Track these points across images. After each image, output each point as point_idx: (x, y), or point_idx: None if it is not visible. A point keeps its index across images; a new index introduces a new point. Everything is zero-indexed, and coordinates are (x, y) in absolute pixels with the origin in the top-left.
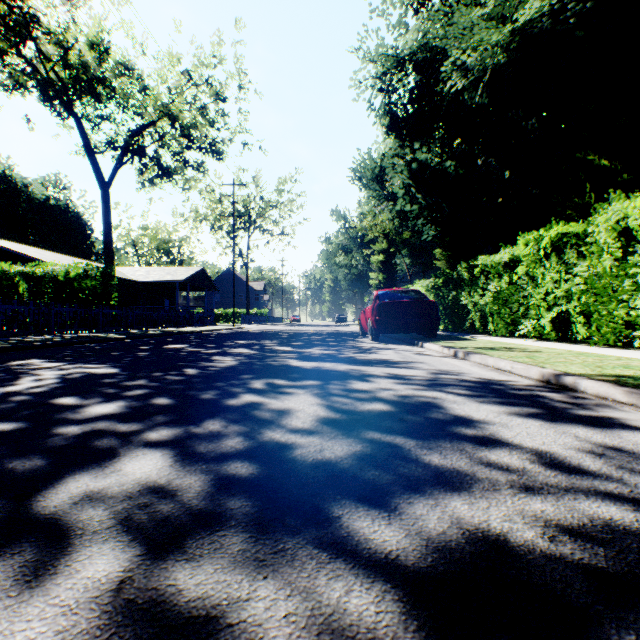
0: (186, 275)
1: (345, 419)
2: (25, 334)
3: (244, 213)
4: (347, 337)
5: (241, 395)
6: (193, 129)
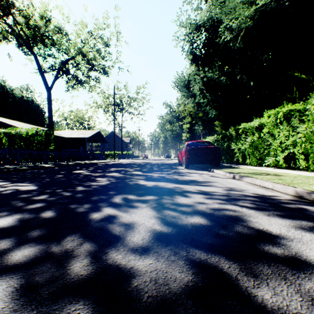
0: (90, 134)
1: (175, 234)
2: (3, 164)
3: (120, 104)
4: (171, 166)
5: (103, 209)
6: (93, 60)
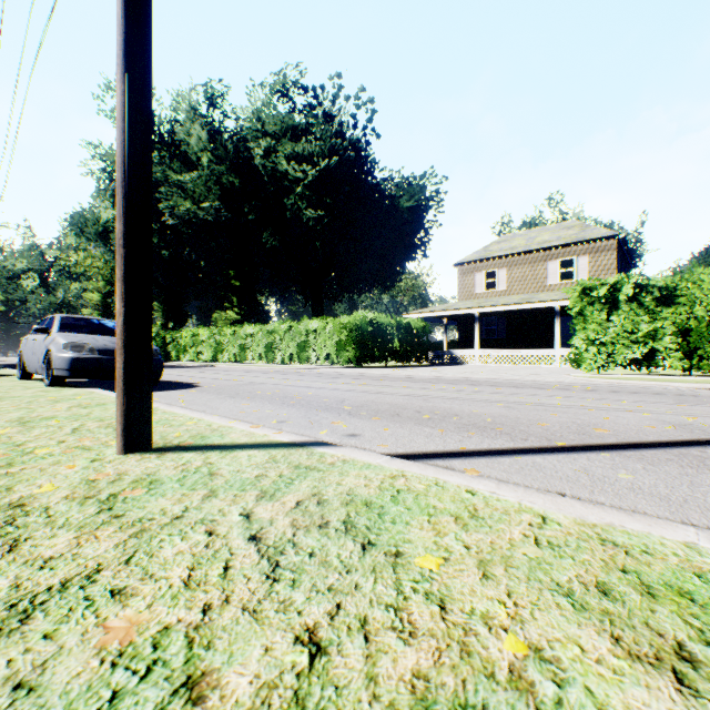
0: None
1: None
2: None
3: None
4: None
5: None
6: None
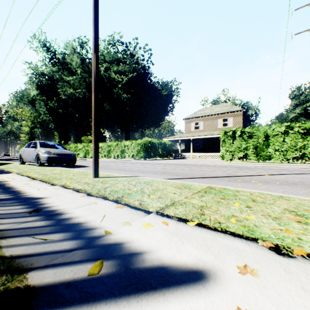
0: None
1: None
2: None
3: None
4: None
5: None
6: None
